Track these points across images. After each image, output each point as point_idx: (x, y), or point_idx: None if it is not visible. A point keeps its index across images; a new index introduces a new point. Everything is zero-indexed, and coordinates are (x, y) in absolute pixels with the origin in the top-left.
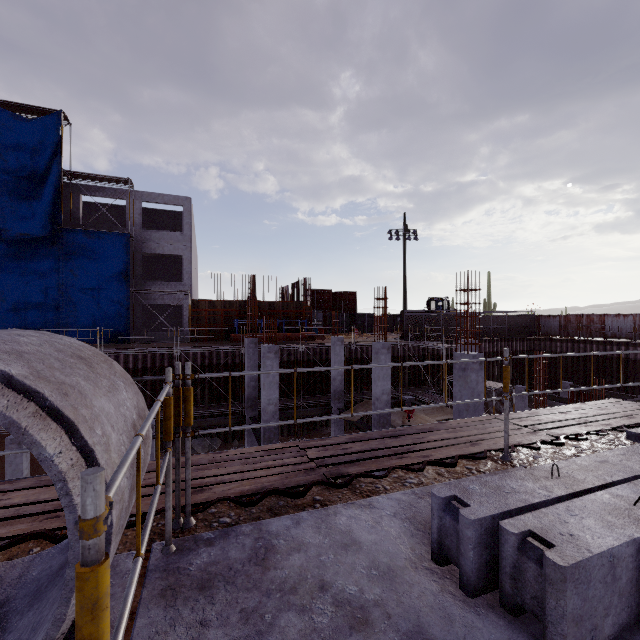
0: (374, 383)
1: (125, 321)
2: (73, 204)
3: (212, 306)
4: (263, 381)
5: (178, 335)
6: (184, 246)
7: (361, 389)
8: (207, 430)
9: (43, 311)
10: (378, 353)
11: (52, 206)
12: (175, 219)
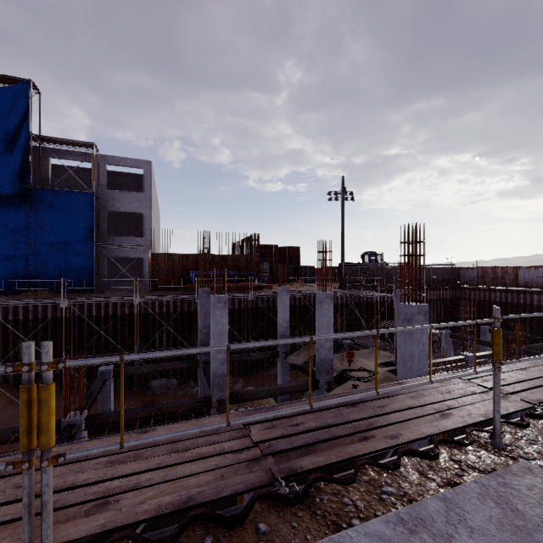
0: (318, 330)
1: (90, 272)
2: (42, 166)
3: (170, 259)
4: (213, 330)
5: (137, 285)
6: (145, 205)
7: (304, 333)
8: (81, 451)
9: (13, 263)
10: (322, 302)
11: (21, 167)
12: (138, 181)
